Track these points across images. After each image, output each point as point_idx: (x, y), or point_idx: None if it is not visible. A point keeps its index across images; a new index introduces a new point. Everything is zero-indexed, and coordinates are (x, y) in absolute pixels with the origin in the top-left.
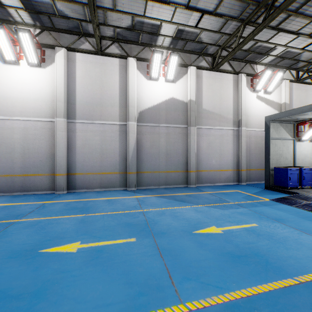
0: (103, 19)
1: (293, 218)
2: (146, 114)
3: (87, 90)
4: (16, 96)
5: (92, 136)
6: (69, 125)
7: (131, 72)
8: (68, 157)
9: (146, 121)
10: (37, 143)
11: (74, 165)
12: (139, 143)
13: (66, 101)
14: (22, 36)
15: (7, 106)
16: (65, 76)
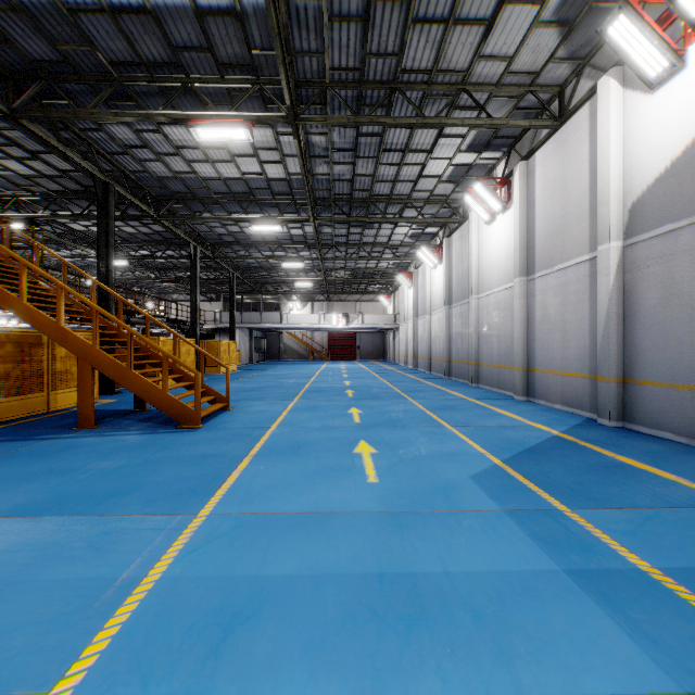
0: (524, 77)
1: (407, 554)
2: (647, 205)
3: (547, 212)
4: (494, 262)
5: (552, 298)
6: (529, 286)
7: (602, 116)
8: (528, 341)
9: (648, 225)
10: (506, 321)
11: (534, 355)
12: (629, 297)
13: (522, 248)
14: (477, 189)
15: (490, 278)
16: (520, 207)
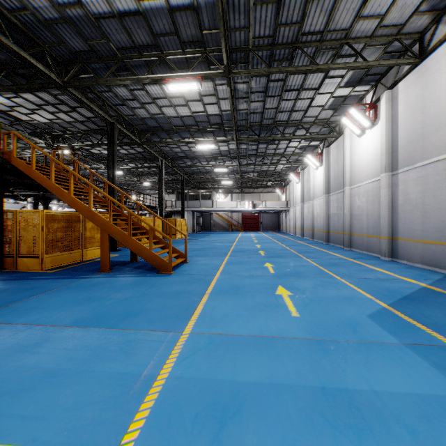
0: (392, 29)
1: (338, 373)
2: None
3: (408, 125)
4: (364, 163)
5: (413, 187)
6: (393, 179)
7: None
8: (392, 218)
9: None
10: (373, 204)
11: (397, 228)
12: None
13: (387, 152)
14: (352, 113)
15: (360, 174)
16: (386, 123)
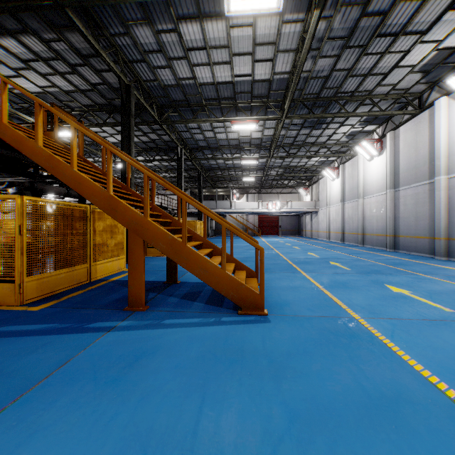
0: None
1: None
2: None
3: None
4: None
5: None
6: None
7: None
8: None
9: None
10: None
11: None
12: None
13: None
14: None
15: None
16: None
